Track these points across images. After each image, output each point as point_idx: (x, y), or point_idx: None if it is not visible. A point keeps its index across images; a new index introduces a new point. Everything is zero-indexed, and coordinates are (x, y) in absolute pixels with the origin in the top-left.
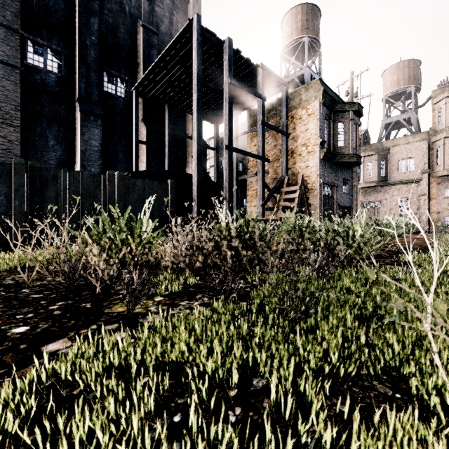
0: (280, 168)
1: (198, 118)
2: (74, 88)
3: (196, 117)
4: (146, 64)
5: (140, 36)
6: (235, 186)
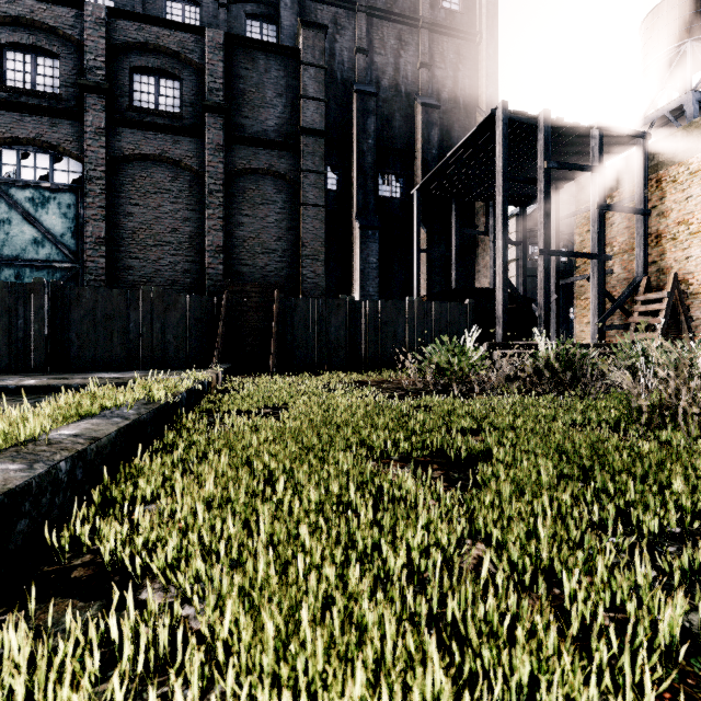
0: (635, 262)
1: (503, 224)
2: (350, 201)
3: (501, 224)
4: (426, 150)
5: (418, 118)
6: (554, 295)
